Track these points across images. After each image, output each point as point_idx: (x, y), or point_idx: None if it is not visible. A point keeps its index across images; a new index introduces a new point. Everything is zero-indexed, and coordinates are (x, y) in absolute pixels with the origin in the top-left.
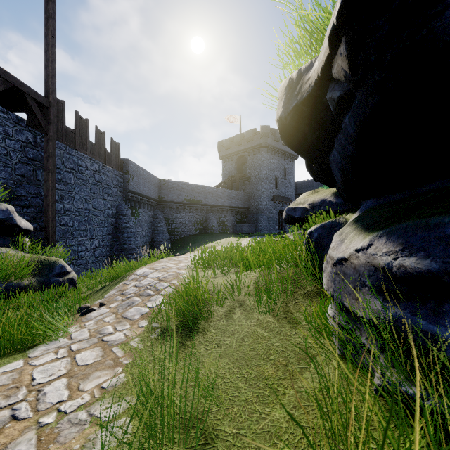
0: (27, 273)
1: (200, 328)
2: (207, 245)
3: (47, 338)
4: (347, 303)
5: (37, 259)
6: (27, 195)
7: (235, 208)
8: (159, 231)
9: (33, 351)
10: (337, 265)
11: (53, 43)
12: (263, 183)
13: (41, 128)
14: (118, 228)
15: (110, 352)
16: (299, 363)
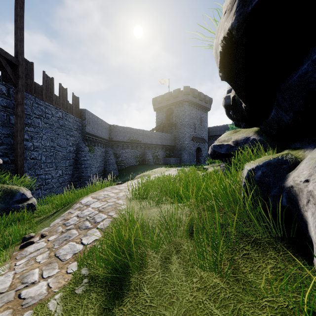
0: None
1: (131, 282)
2: (145, 173)
3: None
4: None
5: (1, 188)
6: (0, 135)
7: (165, 146)
8: (109, 163)
9: None
10: None
11: (21, 15)
12: (185, 128)
13: (12, 82)
14: (78, 160)
15: None
16: None
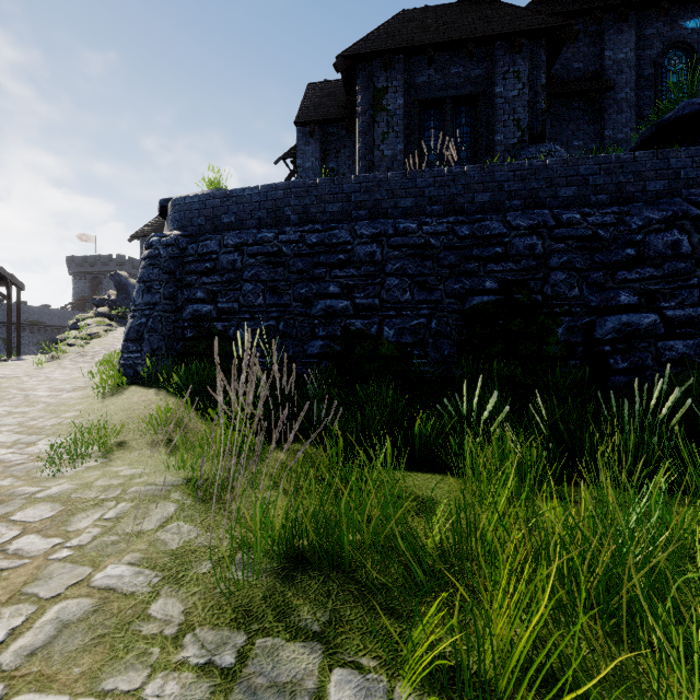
0: None
1: None
2: None
3: None
4: None
5: None
6: None
7: None
8: None
9: None
10: None
11: None
12: None
13: None
14: None
15: None
16: None
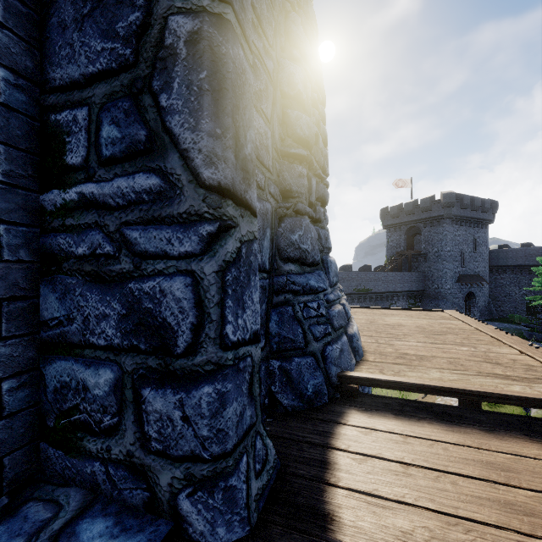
0: None
1: None
2: None
3: None
4: None
5: None
6: None
7: (408, 292)
8: None
9: None
10: None
11: None
12: (445, 263)
13: None
14: None
15: None
16: None
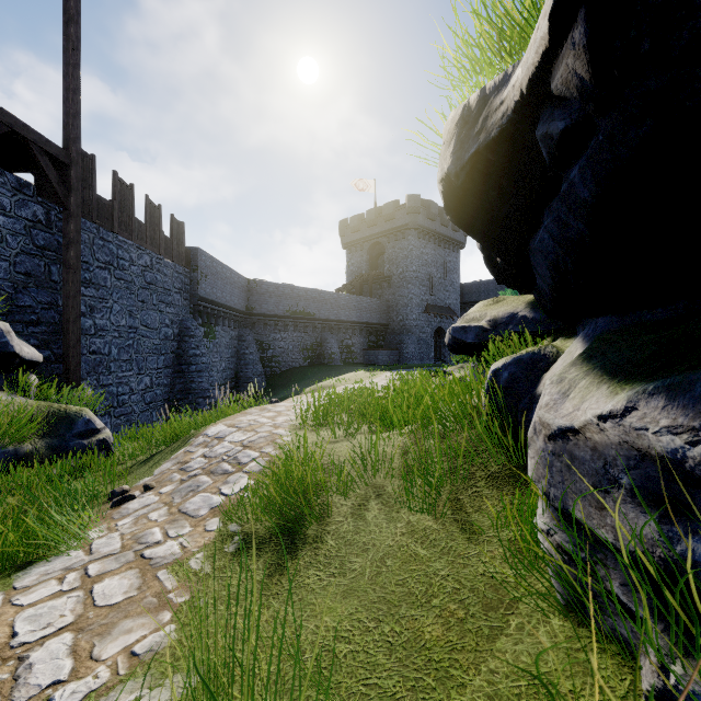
0: (29, 433)
1: (308, 535)
2: (323, 383)
3: (51, 549)
4: (578, 512)
5: (48, 410)
6: (35, 305)
7: (367, 325)
8: (247, 361)
9: (23, 575)
10: (556, 439)
11: (76, 63)
12: (410, 286)
13: (57, 198)
14: (182, 356)
15: (153, 580)
16: (486, 616)
